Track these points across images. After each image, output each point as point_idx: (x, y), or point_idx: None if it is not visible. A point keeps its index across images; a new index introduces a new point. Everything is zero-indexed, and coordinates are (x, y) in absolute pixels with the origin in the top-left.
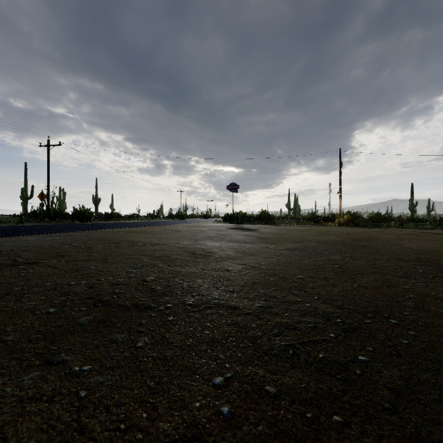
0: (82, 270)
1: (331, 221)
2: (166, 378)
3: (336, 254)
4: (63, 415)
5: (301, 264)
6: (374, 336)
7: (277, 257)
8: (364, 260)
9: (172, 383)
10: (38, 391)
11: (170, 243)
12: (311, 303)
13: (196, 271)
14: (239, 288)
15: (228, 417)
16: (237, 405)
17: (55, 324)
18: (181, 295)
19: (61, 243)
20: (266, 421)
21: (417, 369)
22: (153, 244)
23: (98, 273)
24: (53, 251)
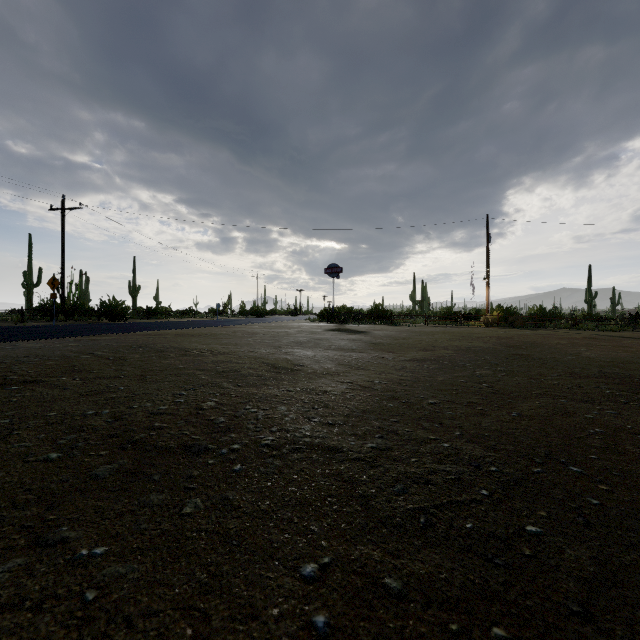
0: (106, 392)
1: (474, 319)
2: (227, 566)
3: (484, 367)
4: (55, 634)
5: (433, 382)
6: (548, 494)
7: (398, 372)
8: (524, 376)
9: (235, 575)
10: (17, 592)
11: (241, 351)
12: (450, 442)
13: (278, 394)
14: (343, 420)
15: (324, 632)
16: (340, 612)
17: (57, 477)
18: (255, 431)
19: (78, 351)
20: (386, 638)
21: (616, 546)
22: (215, 353)
23: (130, 396)
24: (65, 364)
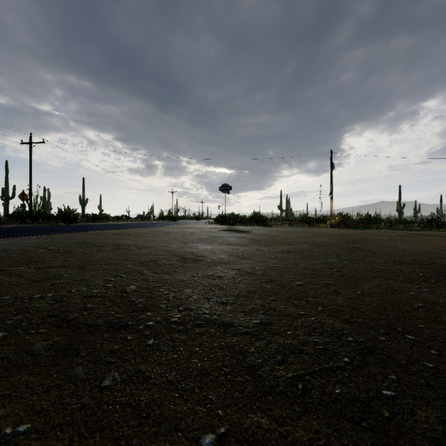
0: (52, 279)
1: (322, 222)
2: (136, 439)
3: (332, 257)
4: None
5: (298, 268)
6: (394, 359)
7: (273, 261)
8: (361, 263)
9: None
10: None
11: (158, 246)
12: (315, 316)
13: (184, 279)
14: (234, 299)
15: None
16: None
17: None
18: (166, 310)
19: (36, 246)
20: None
21: None
22: (139, 247)
23: (71, 282)
24: (25, 256)
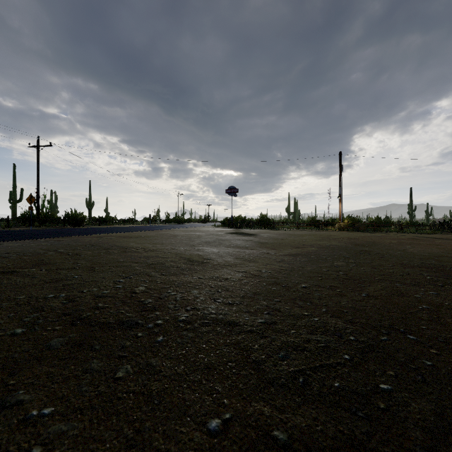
0: (64, 280)
1: (331, 225)
2: (149, 422)
3: (339, 260)
4: None
5: (304, 271)
6: (394, 357)
7: (279, 264)
8: (369, 266)
9: (155, 430)
10: None
11: (165, 249)
12: (319, 317)
13: (191, 280)
14: (239, 300)
15: None
16: None
17: (20, 348)
18: (174, 310)
19: (46, 249)
20: None
21: (448, 399)
22: (147, 250)
23: (82, 283)
24: (36, 258)
